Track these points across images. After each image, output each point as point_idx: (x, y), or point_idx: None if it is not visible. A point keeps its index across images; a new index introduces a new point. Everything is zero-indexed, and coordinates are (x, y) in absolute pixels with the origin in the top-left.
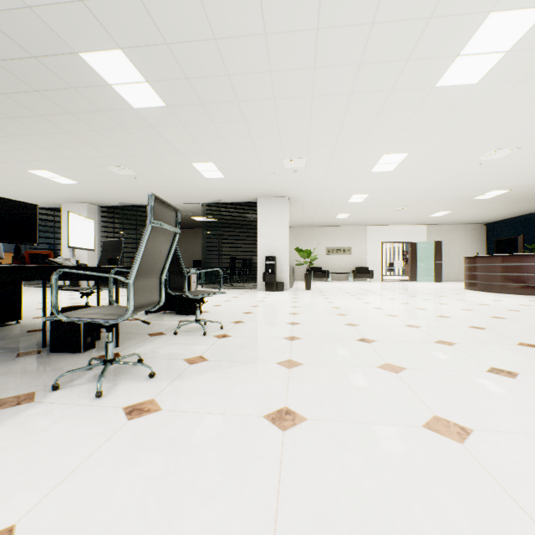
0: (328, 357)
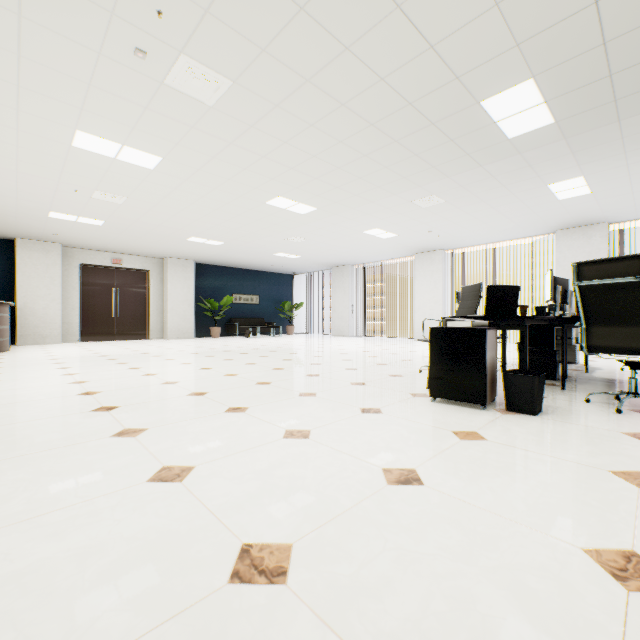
0: (386, 359)
